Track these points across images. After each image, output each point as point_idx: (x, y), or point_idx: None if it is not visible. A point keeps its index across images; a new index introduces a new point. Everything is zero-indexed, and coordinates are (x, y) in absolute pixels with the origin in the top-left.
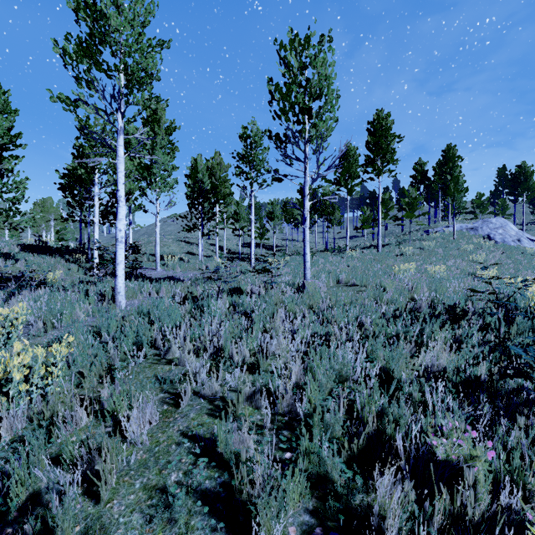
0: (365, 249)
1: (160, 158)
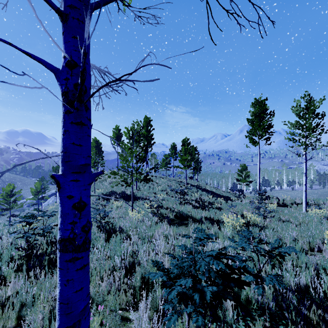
0: None
1: None
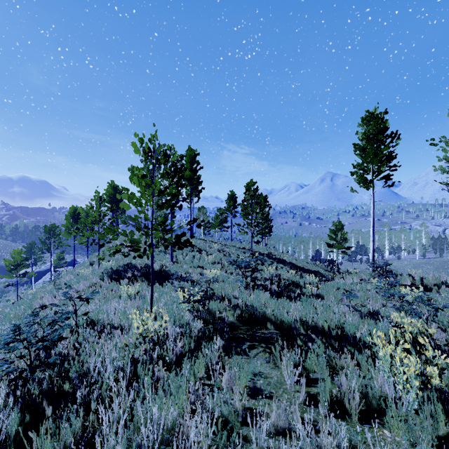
0: None
1: None
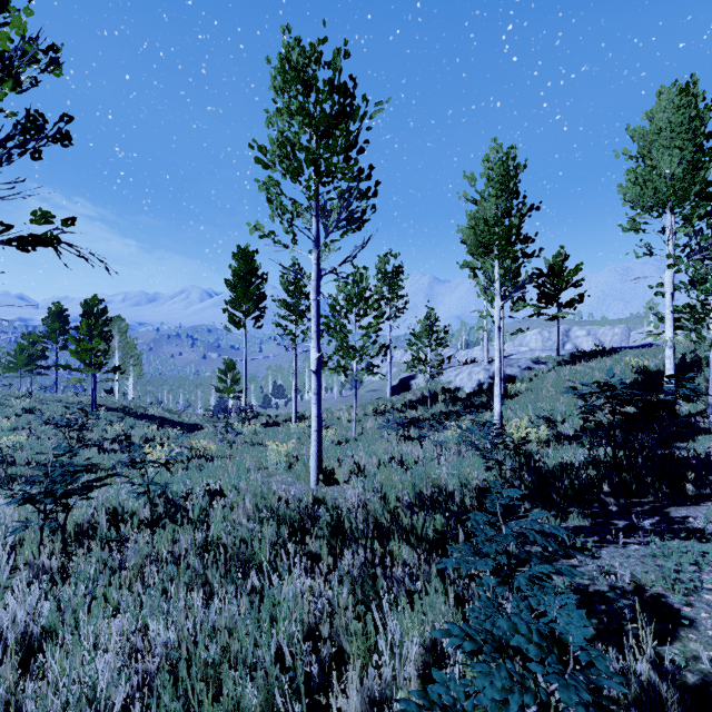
0: None
1: None
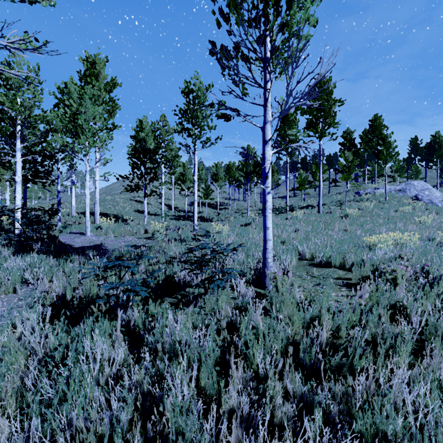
0: (304, 209)
1: (88, 108)
